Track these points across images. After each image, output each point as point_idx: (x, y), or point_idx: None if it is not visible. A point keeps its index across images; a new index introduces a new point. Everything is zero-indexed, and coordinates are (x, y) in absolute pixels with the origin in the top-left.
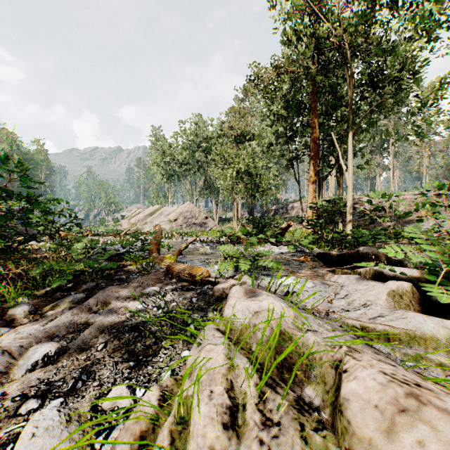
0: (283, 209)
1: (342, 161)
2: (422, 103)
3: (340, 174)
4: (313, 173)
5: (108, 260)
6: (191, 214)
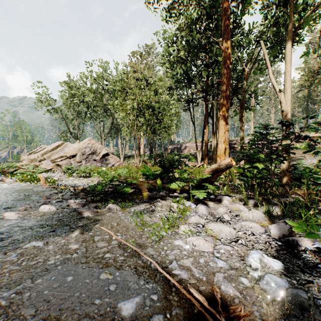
0: (178, 148)
1: (273, 79)
2: None
3: (242, 110)
4: (226, 102)
5: None
6: (91, 150)
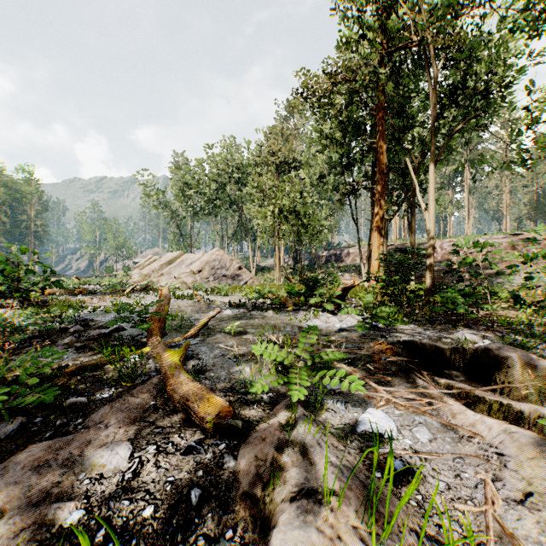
0: (336, 256)
1: (419, 197)
2: (532, 119)
3: (412, 213)
4: (380, 212)
5: (80, 349)
6: (220, 263)
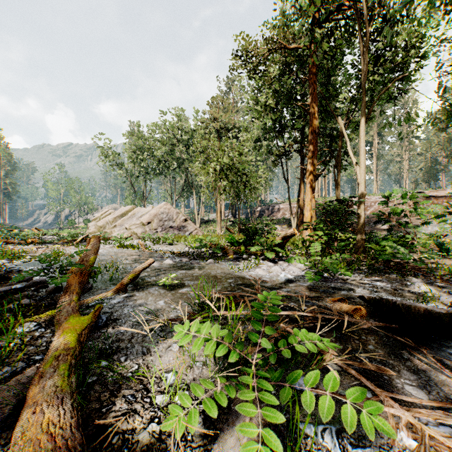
0: (269, 211)
1: (350, 152)
2: None
3: (338, 171)
4: (312, 168)
5: None
6: (168, 215)
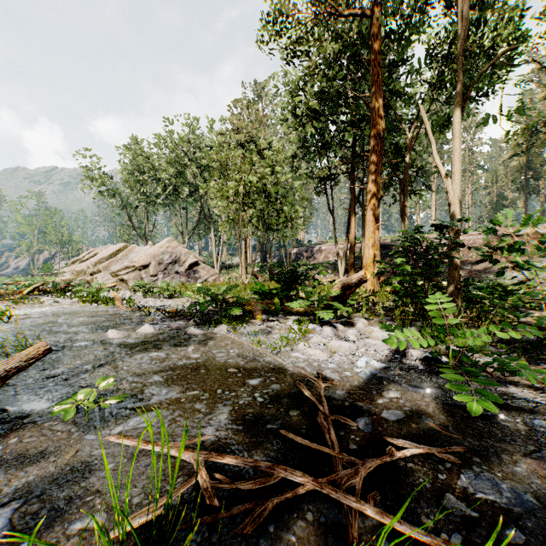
0: (308, 253)
1: (437, 159)
2: None
3: (405, 196)
4: (375, 187)
5: None
6: (172, 257)
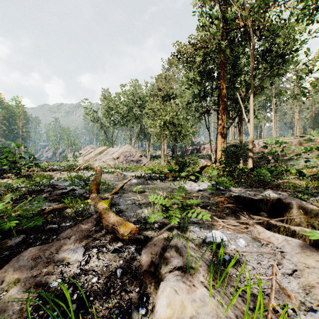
0: (197, 149)
1: (244, 115)
2: (309, 69)
3: (241, 124)
4: (222, 123)
5: (52, 200)
6: (130, 153)
